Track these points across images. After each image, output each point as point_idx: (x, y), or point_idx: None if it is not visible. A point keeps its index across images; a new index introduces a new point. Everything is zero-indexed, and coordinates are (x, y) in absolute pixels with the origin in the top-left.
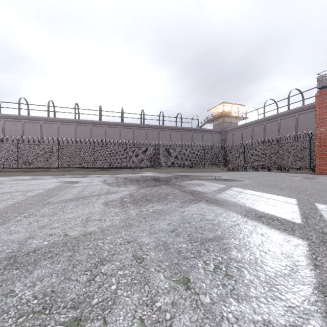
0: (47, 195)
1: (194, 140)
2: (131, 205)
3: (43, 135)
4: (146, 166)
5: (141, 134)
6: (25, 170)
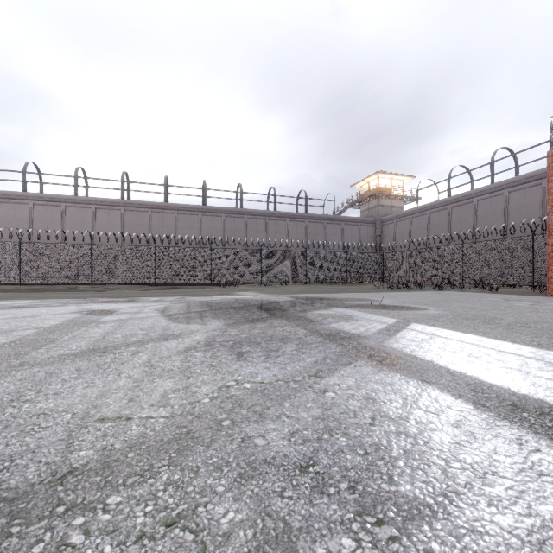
0: (32, 344)
1: (329, 237)
2: (204, 371)
3: (67, 227)
4: (245, 281)
5: (237, 225)
6: (33, 289)
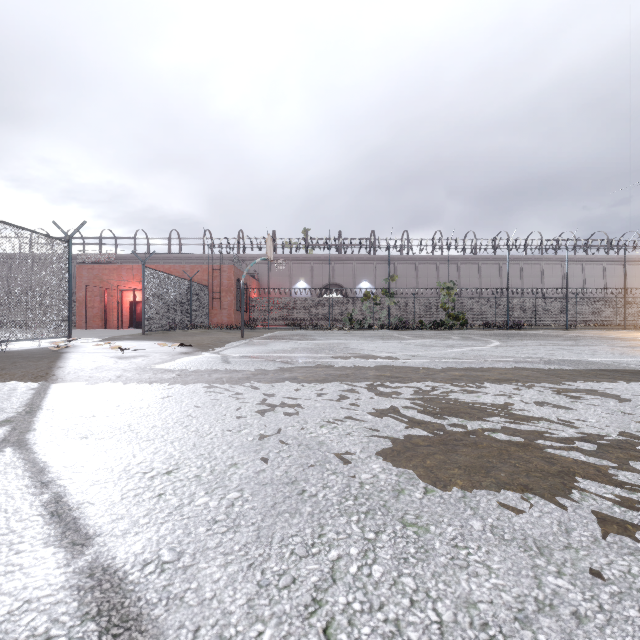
0: None
1: None
2: None
3: None
4: None
5: None
6: None
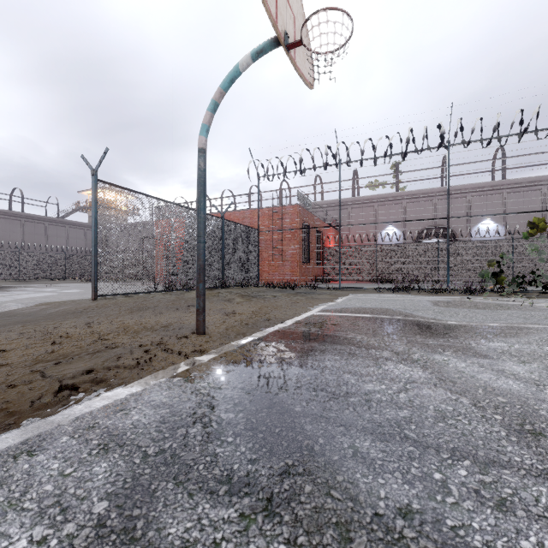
0: None
1: (51, 237)
2: None
3: None
4: None
5: None
6: None
